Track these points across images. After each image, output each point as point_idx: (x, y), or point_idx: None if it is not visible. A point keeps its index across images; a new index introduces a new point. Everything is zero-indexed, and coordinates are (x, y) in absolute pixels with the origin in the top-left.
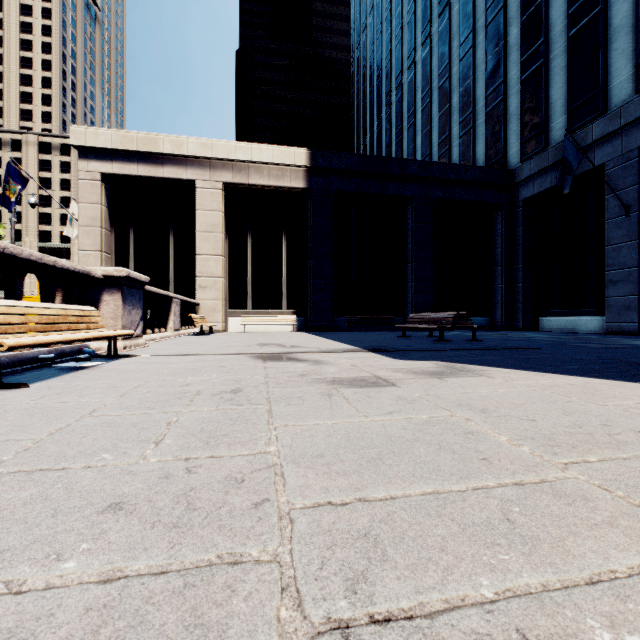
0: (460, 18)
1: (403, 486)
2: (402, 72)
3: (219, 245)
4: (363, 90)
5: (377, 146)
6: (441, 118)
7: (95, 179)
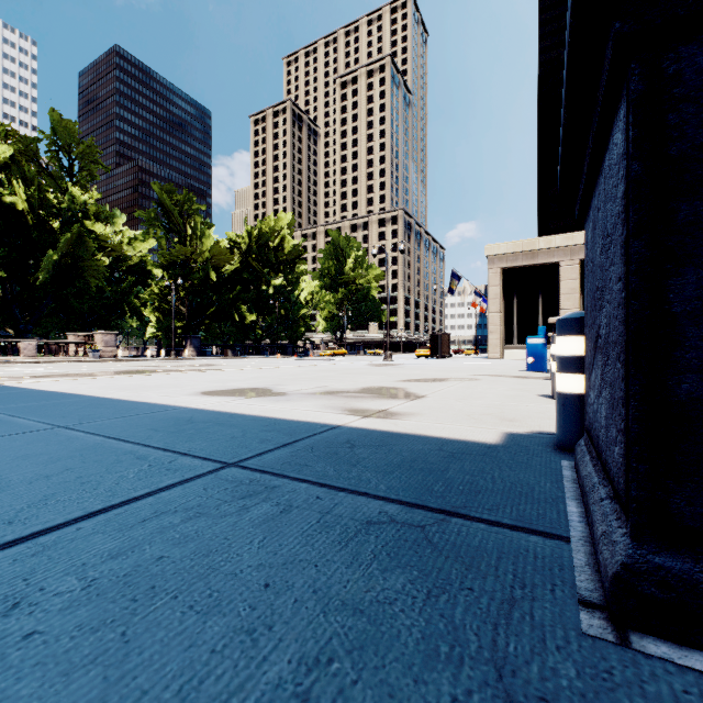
0: None
1: None
2: None
3: (577, 302)
4: None
5: None
6: None
7: (497, 272)
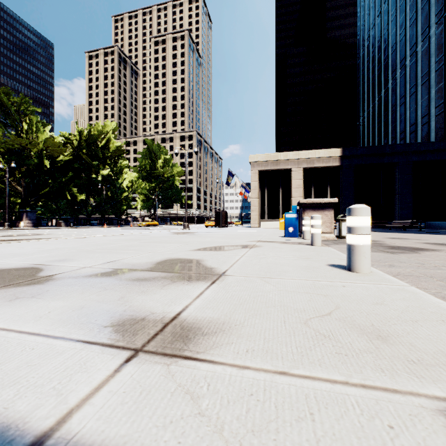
0: (435, 46)
1: (379, 235)
2: (396, 70)
3: (301, 193)
4: (367, 76)
5: (377, 113)
6: (423, 103)
7: (256, 172)
